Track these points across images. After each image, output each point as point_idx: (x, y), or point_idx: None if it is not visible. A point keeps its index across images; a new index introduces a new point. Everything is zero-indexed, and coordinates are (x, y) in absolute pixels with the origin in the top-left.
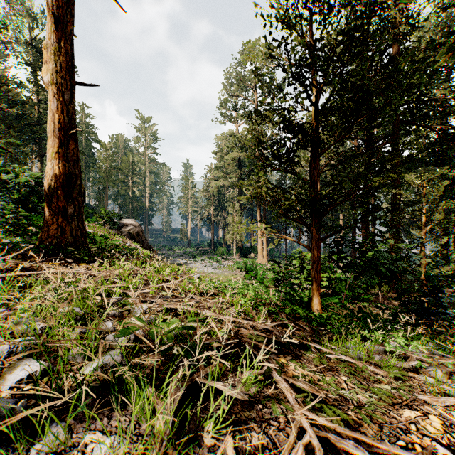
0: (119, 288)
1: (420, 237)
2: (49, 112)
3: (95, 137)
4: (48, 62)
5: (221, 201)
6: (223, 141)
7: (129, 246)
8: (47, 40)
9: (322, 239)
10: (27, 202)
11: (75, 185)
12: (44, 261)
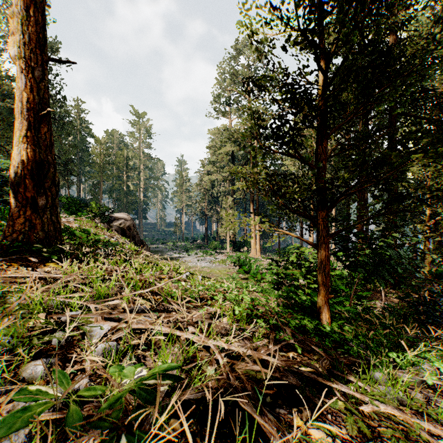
0: (78, 300)
1: (424, 232)
2: (16, 90)
3: (90, 132)
4: (15, 33)
5: (214, 195)
6: (217, 136)
7: (116, 241)
8: (14, 7)
9: (331, 236)
10: (1, 194)
11: (48, 174)
12: (3, 261)
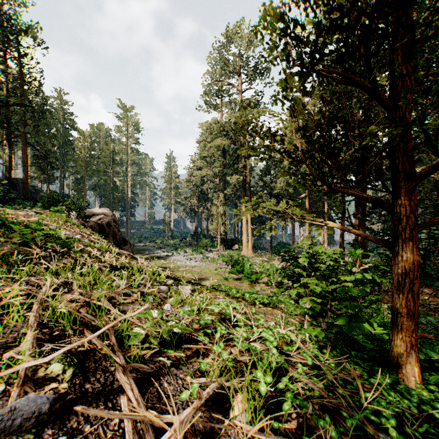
0: None
1: None
2: None
3: (73, 125)
4: None
5: (205, 192)
6: (207, 131)
7: (85, 238)
8: None
9: (427, 226)
10: None
11: None
12: None
